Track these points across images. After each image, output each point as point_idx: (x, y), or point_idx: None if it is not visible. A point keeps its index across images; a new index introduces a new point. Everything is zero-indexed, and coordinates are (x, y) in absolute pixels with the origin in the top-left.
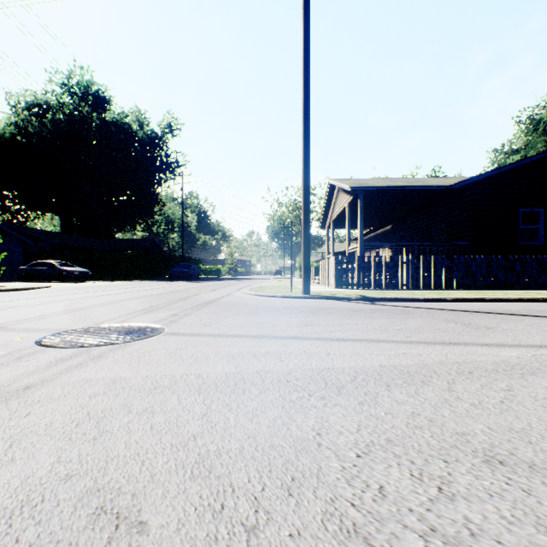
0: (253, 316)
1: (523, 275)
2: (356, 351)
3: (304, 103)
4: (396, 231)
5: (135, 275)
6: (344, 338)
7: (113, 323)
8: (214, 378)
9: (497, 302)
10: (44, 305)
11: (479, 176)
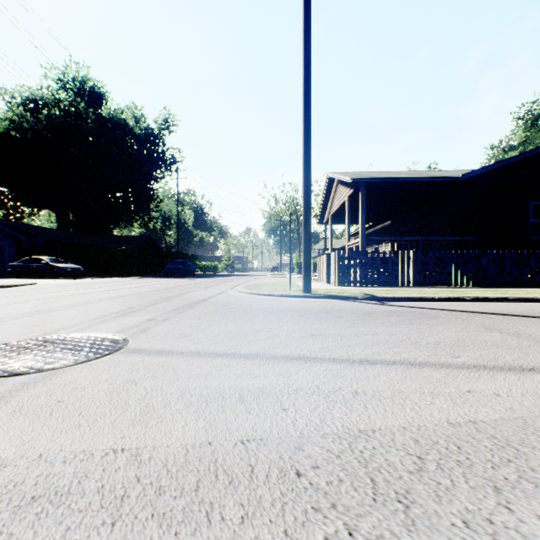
0: (245, 322)
1: (538, 272)
2: (396, 387)
3: (304, 81)
4: (396, 226)
5: (129, 272)
6: (369, 360)
7: (66, 332)
8: (162, 462)
9: (522, 301)
10: (6, 306)
11: (487, 167)
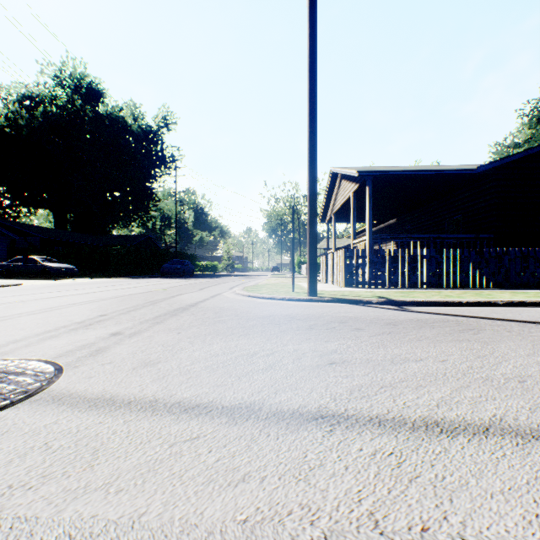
0: (238, 338)
1: None
2: None
3: (310, 54)
4: (401, 224)
5: (125, 272)
6: (440, 421)
7: None
8: None
9: None
10: None
11: (505, 159)
